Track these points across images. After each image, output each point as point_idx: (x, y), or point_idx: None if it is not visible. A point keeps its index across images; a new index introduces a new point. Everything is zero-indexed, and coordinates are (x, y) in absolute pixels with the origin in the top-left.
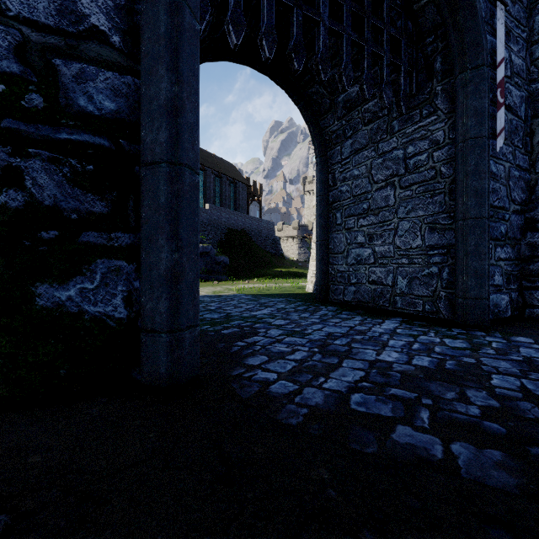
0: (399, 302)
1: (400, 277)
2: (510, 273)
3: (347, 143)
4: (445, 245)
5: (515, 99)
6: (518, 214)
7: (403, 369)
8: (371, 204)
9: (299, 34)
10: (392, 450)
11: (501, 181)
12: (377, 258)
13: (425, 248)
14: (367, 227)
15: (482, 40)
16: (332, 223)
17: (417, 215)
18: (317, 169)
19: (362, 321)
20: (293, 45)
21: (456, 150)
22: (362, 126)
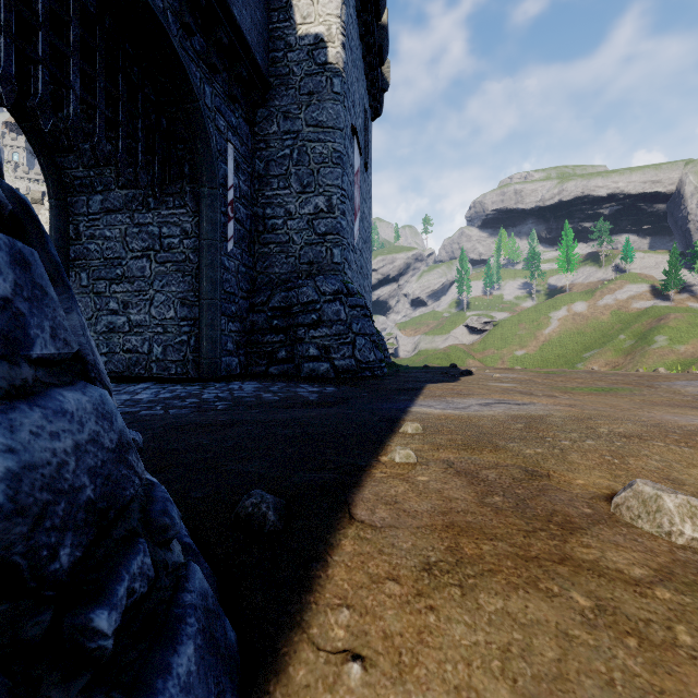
0: (155, 368)
1: (156, 345)
2: (240, 342)
3: (97, 198)
4: (193, 318)
5: (243, 215)
6: (245, 299)
7: (151, 399)
8: (127, 271)
9: (46, 94)
10: (138, 415)
11: (233, 274)
12: (133, 326)
13: (178, 319)
14: (122, 294)
15: (216, 171)
16: (75, 283)
17: (171, 290)
18: (52, 214)
19: (117, 386)
20: (38, 102)
21: (200, 244)
22: (116, 188)
